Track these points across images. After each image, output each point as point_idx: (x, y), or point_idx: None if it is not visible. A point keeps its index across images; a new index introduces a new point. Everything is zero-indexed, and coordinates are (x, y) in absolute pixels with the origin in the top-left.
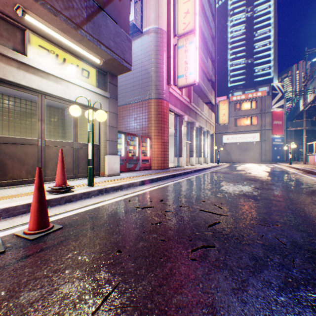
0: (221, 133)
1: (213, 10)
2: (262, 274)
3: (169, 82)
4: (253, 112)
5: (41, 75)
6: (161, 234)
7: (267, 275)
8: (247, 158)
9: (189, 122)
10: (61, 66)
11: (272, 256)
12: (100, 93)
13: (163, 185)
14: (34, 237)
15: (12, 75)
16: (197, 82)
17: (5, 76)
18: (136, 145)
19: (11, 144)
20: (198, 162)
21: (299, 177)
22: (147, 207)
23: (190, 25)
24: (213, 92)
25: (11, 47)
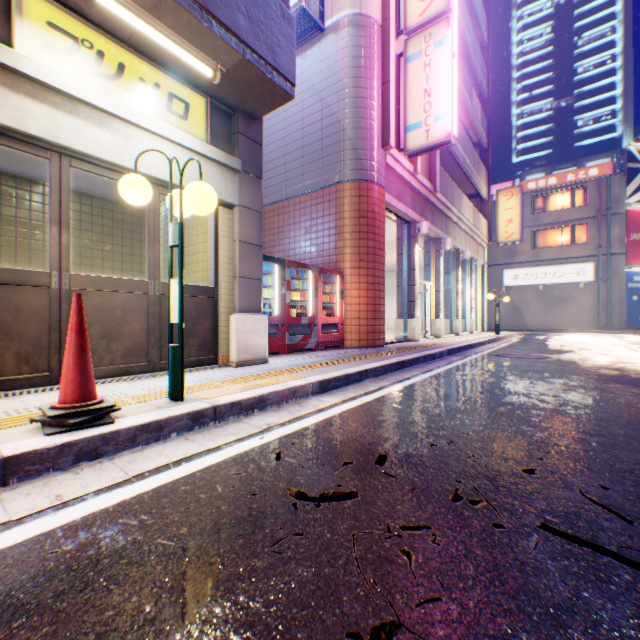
0: (499, 264)
1: None
2: None
3: (385, 140)
4: (577, 214)
5: (55, 101)
6: None
7: None
8: (563, 320)
9: (430, 239)
10: (112, 84)
11: None
12: (217, 158)
13: (376, 395)
14: None
15: None
16: (454, 136)
17: None
18: (308, 291)
19: None
20: (449, 329)
21: None
22: (335, 494)
23: (437, 2)
24: (484, 170)
25: None
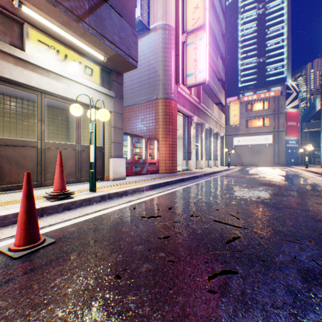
0: (231, 135)
1: (223, 7)
2: (309, 320)
3: (177, 81)
4: (265, 113)
5: (41, 72)
6: (170, 253)
7: (316, 321)
8: (259, 161)
9: (198, 124)
10: (62, 63)
11: (316, 290)
12: (105, 92)
13: (171, 191)
14: (19, 255)
15: (9, 72)
16: (207, 80)
17: (1, 72)
18: (143, 148)
19: (8, 146)
20: (207, 165)
21: (320, 182)
22: (154, 216)
23: (199, 21)
24: (223, 92)
25: (8, 41)
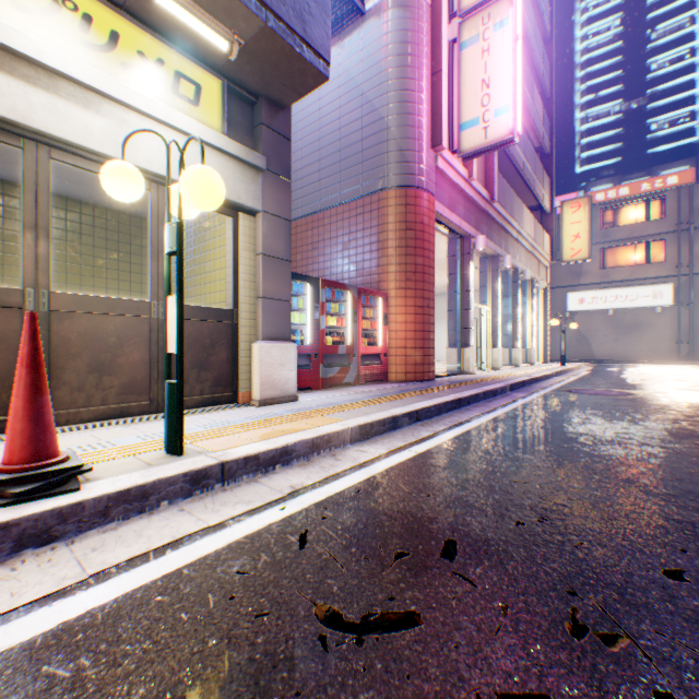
0: (562, 286)
1: None
2: None
3: (436, 140)
4: (653, 229)
5: (26, 73)
6: None
7: None
8: (637, 350)
9: (486, 256)
10: (102, 56)
11: None
12: (236, 153)
13: (431, 444)
14: None
15: None
16: (518, 133)
17: None
18: (346, 316)
19: None
20: (507, 360)
21: None
22: (385, 617)
23: None
24: (546, 179)
25: None
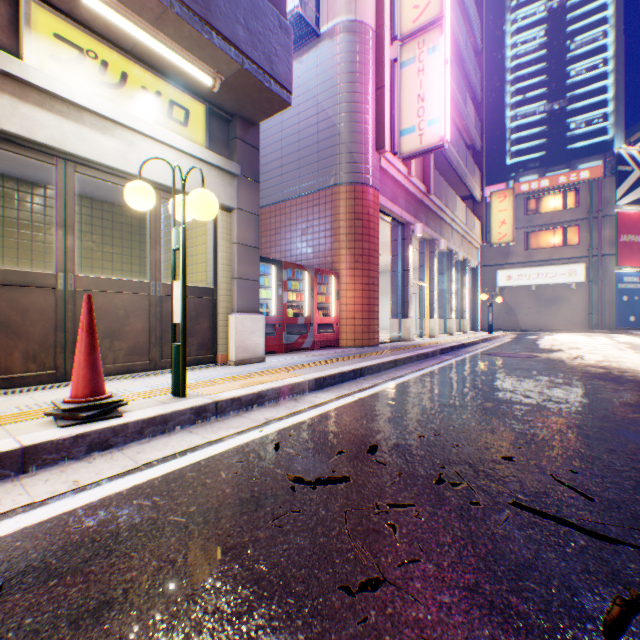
0: (493, 264)
1: None
2: None
3: (380, 144)
4: (569, 216)
5: (61, 110)
6: None
7: None
8: (555, 320)
9: (424, 240)
10: (115, 92)
11: None
12: (216, 163)
13: (370, 392)
14: None
15: None
16: (447, 141)
17: None
18: (304, 292)
19: None
20: (443, 329)
21: None
22: (329, 478)
23: (430, 10)
24: (477, 172)
25: None
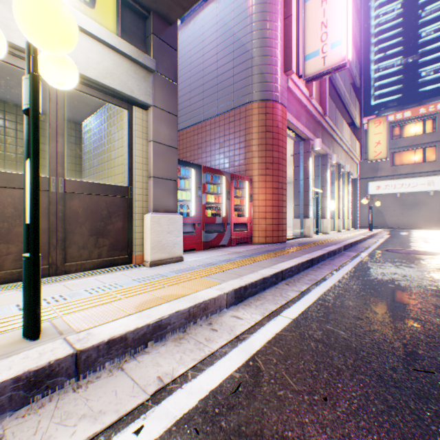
0: (365, 178)
1: None
2: None
3: (287, 66)
4: (427, 139)
5: None
6: None
7: None
8: (416, 220)
9: (319, 155)
10: None
11: None
12: (128, 52)
13: (301, 307)
14: None
15: None
16: (349, 60)
17: None
18: (222, 194)
19: None
20: (332, 227)
21: None
22: None
23: None
24: (357, 104)
25: None
